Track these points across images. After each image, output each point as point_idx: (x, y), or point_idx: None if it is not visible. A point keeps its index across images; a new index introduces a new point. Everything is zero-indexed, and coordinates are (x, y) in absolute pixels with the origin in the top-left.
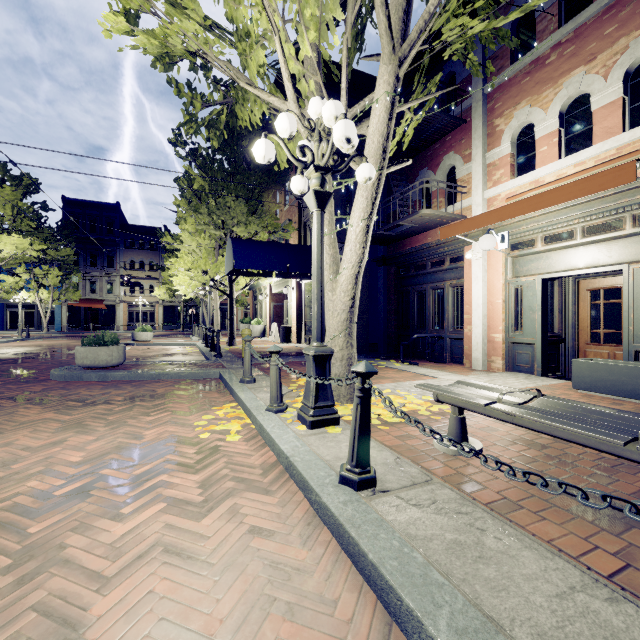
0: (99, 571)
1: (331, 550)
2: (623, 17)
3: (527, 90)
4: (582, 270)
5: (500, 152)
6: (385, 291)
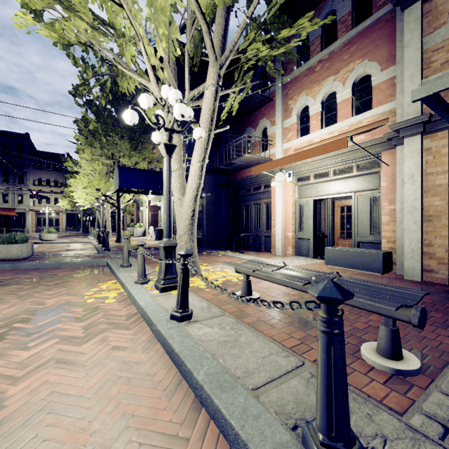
0: (12, 375)
1: (159, 353)
2: (352, 51)
3: (305, 85)
4: (333, 195)
5: (291, 121)
6: (226, 205)
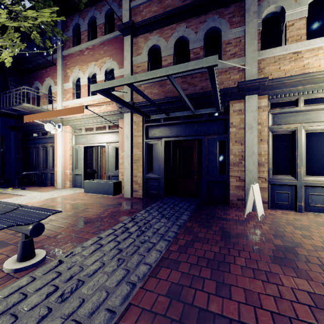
0: None
1: None
2: (105, 50)
3: (78, 62)
4: (95, 144)
5: (69, 85)
6: (15, 146)
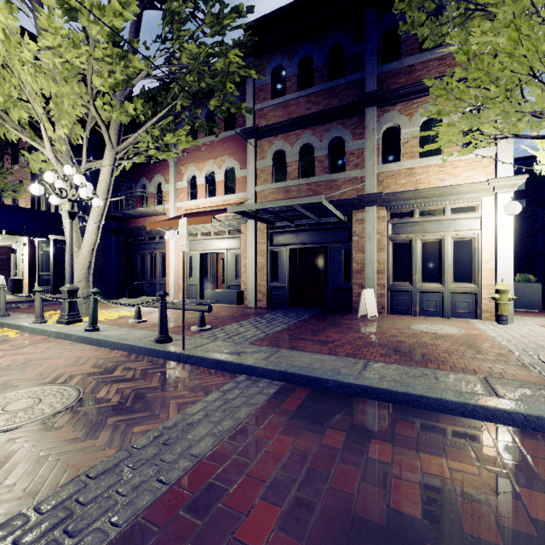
0: None
1: (82, 345)
2: (225, 147)
3: (194, 158)
4: (213, 250)
5: (183, 184)
6: (117, 253)
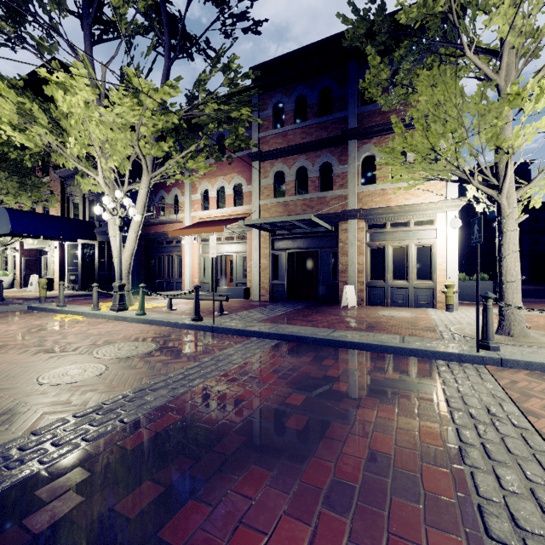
0: (80, 331)
1: (137, 324)
2: (233, 166)
3: (207, 175)
4: (224, 253)
5: (197, 197)
6: (138, 255)
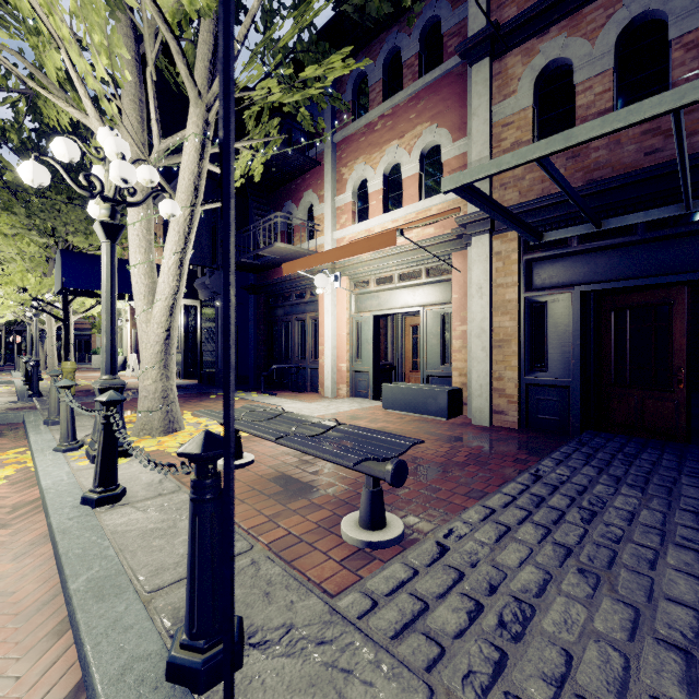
0: None
1: (42, 559)
2: (419, 109)
3: (363, 148)
4: (398, 309)
5: (345, 199)
6: (255, 321)
